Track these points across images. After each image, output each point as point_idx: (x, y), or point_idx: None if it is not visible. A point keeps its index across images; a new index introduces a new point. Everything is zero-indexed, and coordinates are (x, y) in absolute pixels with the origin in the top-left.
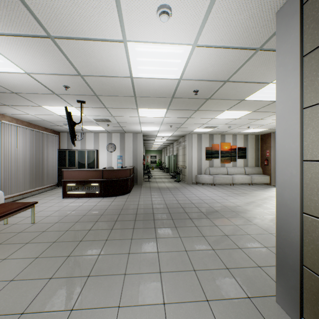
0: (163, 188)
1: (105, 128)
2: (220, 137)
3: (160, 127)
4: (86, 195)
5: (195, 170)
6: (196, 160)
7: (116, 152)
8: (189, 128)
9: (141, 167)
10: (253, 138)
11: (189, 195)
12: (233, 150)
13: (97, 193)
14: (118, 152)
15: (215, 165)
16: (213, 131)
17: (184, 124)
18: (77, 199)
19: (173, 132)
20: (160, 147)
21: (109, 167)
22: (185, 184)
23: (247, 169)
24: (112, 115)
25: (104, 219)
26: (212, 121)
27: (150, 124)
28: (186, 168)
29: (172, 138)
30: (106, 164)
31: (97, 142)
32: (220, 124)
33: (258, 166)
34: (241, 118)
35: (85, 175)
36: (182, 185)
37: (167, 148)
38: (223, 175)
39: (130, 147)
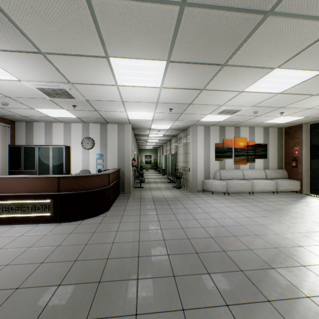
0: (159, 200)
1: (74, 113)
2: (233, 130)
3: (154, 112)
4: (31, 219)
5: (201, 174)
6: (202, 161)
7: (95, 149)
8: (196, 114)
9: (130, 170)
10: (275, 132)
11: (200, 215)
12: (250, 148)
13: (49, 216)
14: (97, 150)
15: (227, 166)
16: (227, 120)
17: (190, 105)
18: (10, 228)
19: (173, 122)
20: (156, 145)
21: (84, 170)
22: (188, 192)
23: (269, 172)
24: (68, 80)
25: (6, 315)
26: (236, 99)
27: (140, 106)
28: (188, 171)
29: (170, 133)
30: (81, 165)
31: (69, 136)
32: (245, 107)
33: (282, 168)
34: (285, 93)
35: (28, 186)
36: (185, 194)
37: (163, 146)
38: (239, 181)
39: (114, 142)
